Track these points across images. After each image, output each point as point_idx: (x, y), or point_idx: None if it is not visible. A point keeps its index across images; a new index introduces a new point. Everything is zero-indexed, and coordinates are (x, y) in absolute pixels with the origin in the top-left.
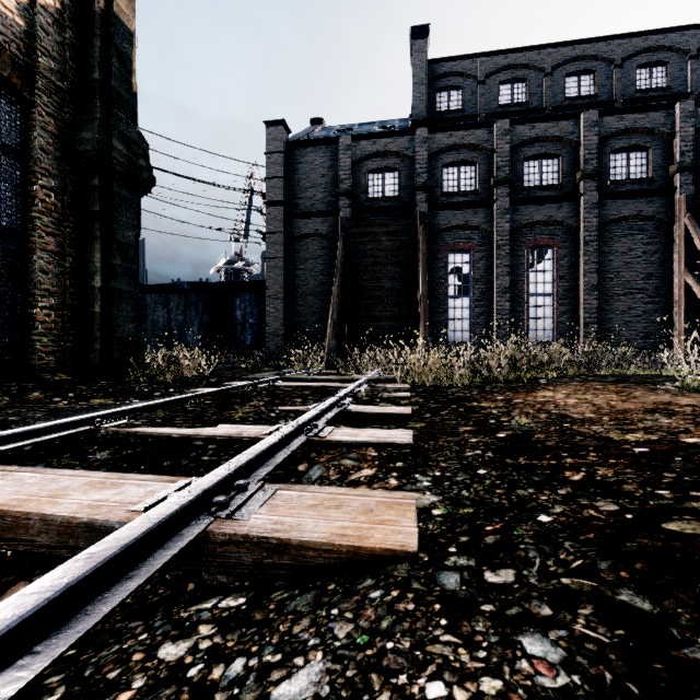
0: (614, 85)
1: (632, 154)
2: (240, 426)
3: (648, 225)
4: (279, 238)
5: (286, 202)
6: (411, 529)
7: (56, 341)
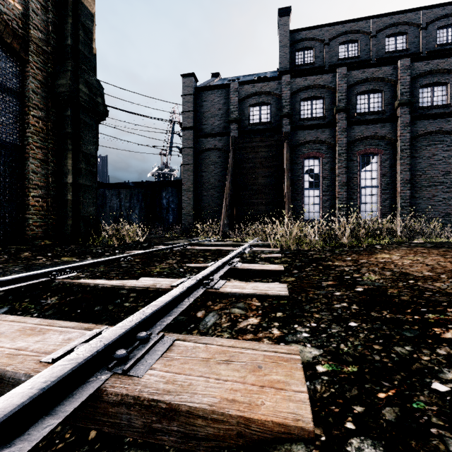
0: (420, 42)
1: (435, 88)
2: (156, 278)
3: (447, 137)
4: (190, 151)
5: (195, 127)
6: (302, 396)
7: (42, 219)
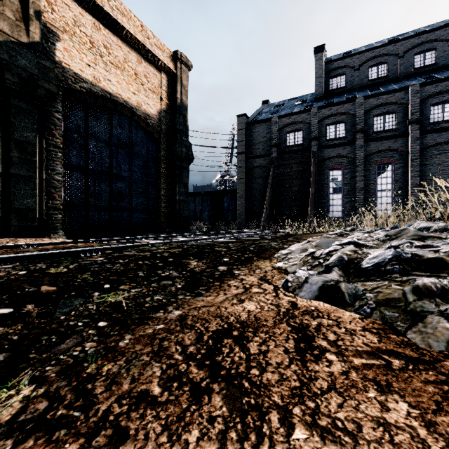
0: None
1: (446, 105)
2: None
3: None
4: (243, 169)
5: (246, 152)
6: None
7: (166, 218)
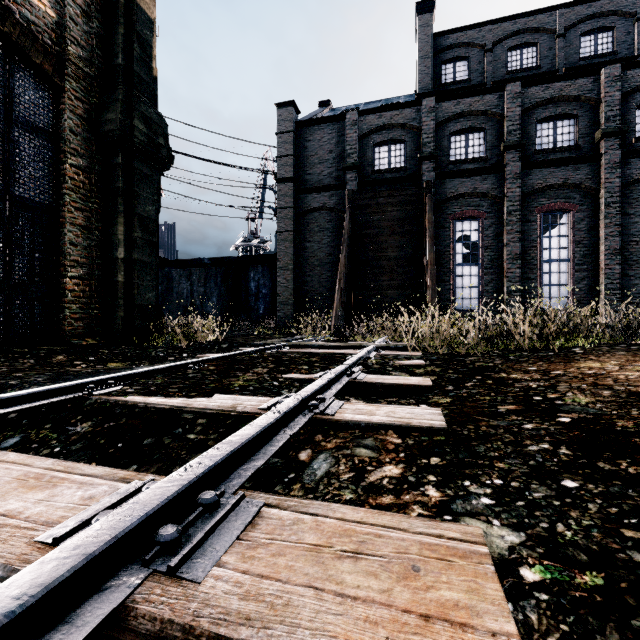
0: (635, 40)
1: None
2: (237, 396)
3: None
4: (289, 213)
5: (295, 179)
6: None
7: (84, 309)
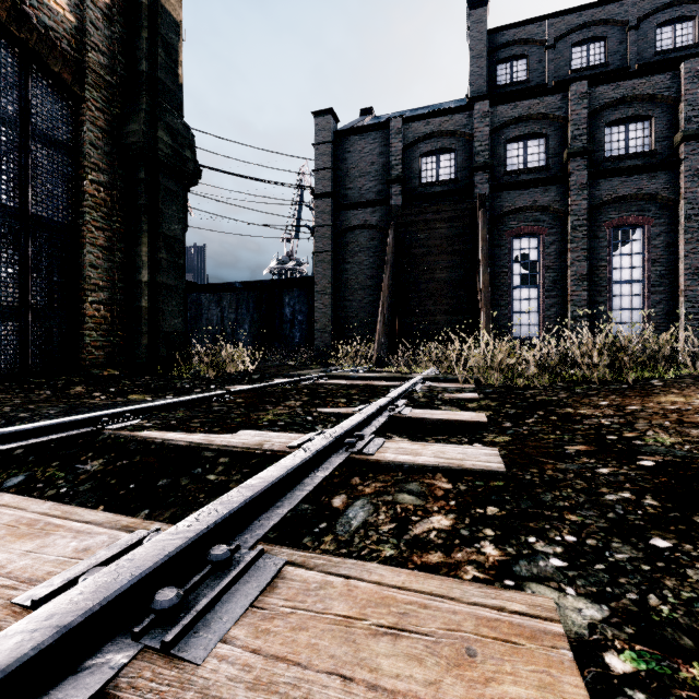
0: None
1: None
2: (264, 432)
3: None
4: (327, 232)
5: (334, 194)
6: None
7: (105, 336)
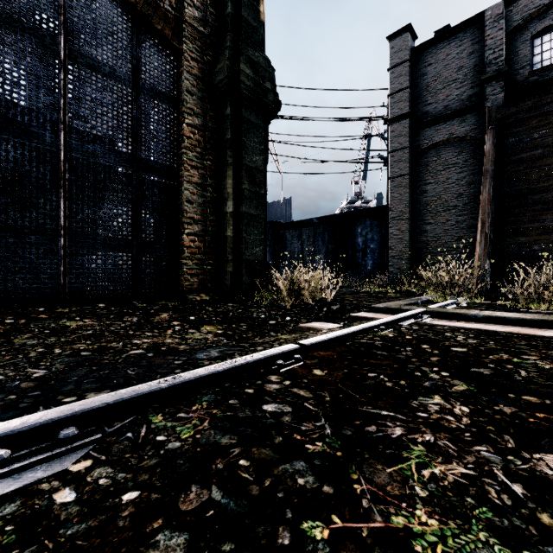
0: None
1: None
2: None
3: None
4: (403, 155)
5: (411, 114)
6: None
7: (199, 265)
